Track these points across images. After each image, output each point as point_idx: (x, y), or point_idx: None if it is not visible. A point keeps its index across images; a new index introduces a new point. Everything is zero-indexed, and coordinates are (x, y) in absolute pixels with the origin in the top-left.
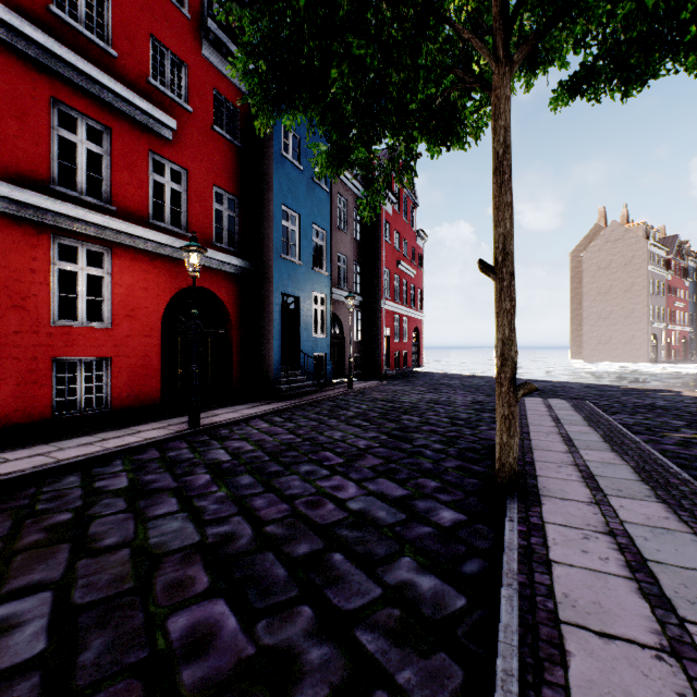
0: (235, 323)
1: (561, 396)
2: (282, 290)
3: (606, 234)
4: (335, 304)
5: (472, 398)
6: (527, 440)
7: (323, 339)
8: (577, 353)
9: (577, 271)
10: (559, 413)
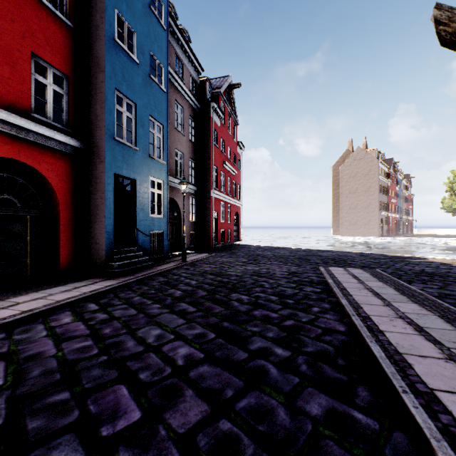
0: (63, 201)
1: (353, 265)
2: (116, 171)
3: (354, 155)
4: (173, 191)
5: (286, 268)
6: (380, 334)
7: (161, 219)
8: (336, 230)
9: (336, 179)
10: (371, 285)
